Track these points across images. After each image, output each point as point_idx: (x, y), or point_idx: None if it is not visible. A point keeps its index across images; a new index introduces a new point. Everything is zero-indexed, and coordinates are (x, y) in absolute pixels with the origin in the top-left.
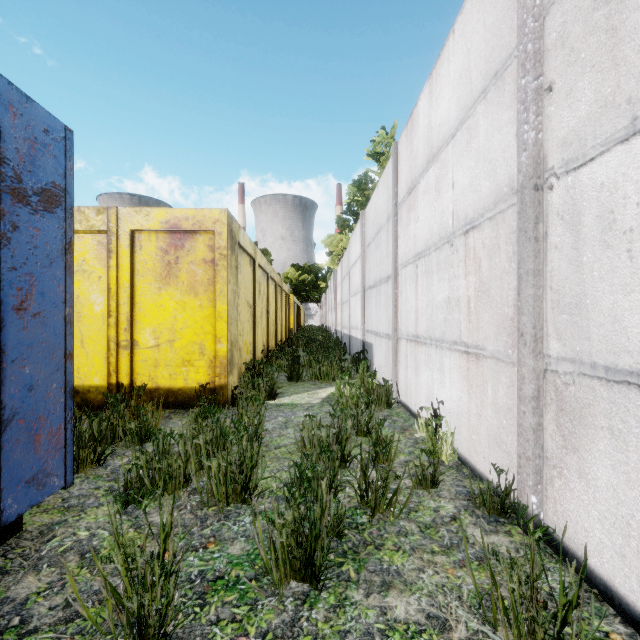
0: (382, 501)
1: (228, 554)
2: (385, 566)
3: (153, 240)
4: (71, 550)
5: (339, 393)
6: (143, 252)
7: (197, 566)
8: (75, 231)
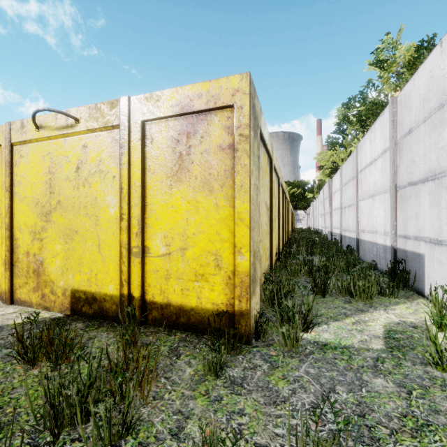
0: None
1: None
2: None
3: (164, 130)
4: None
5: (434, 347)
6: (154, 145)
7: None
8: (93, 130)
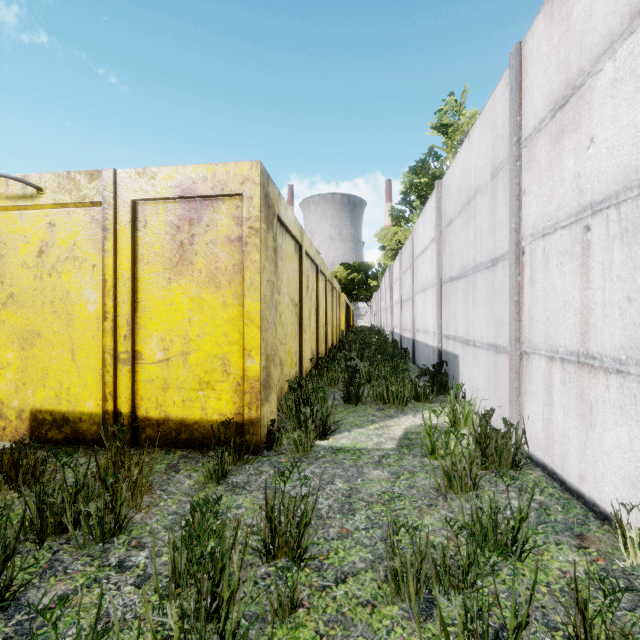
0: None
1: None
2: None
3: (161, 213)
4: None
5: (429, 438)
6: (148, 230)
7: None
8: (64, 205)
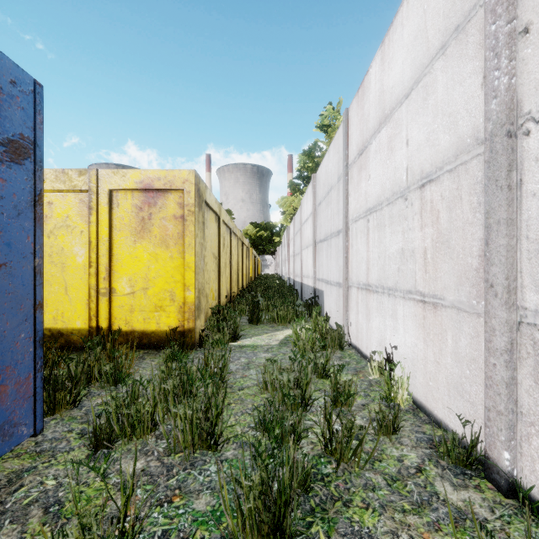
0: (346, 451)
1: (193, 510)
2: (356, 528)
3: (129, 198)
4: (36, 503)
5: (296, 336)
6: (120, 209)
7: (161, 525)
8: (60, 190)
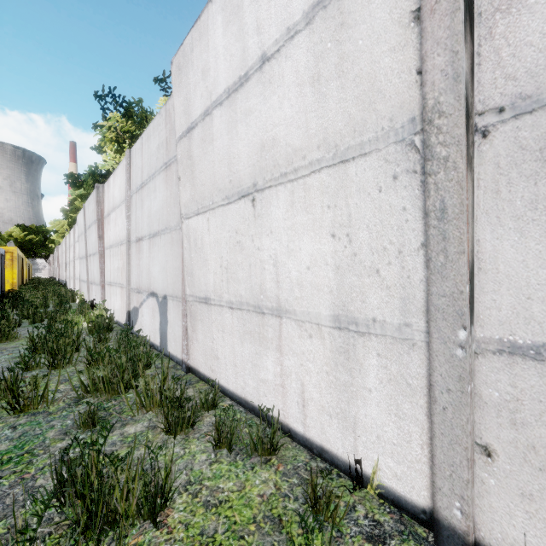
0: None
1: None
2: None
3: None
4: None
5: None
6: None
7: None
8: None
